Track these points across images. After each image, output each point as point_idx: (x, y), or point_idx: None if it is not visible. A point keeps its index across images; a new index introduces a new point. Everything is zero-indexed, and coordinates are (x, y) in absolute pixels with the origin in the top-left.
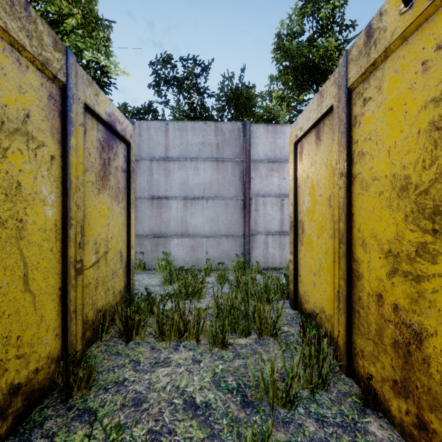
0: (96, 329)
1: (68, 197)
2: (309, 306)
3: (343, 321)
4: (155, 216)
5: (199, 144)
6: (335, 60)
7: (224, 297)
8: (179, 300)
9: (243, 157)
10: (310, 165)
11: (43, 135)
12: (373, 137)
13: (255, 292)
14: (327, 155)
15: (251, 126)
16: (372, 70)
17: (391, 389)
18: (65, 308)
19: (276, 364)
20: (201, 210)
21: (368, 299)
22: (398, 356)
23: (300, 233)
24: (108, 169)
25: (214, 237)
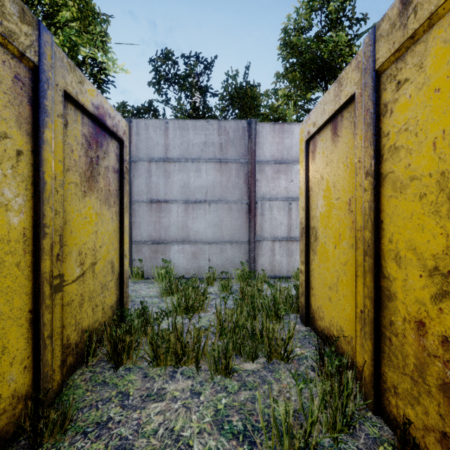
0: (80, 352)
1: (41, 201)
2: (323, 324)
3: (369, 348)
4: (154, 221)
5: (201, 144)
6: (345, 56)
7: (228, 313)
8: (178, 314)
9: (248, 157)
10: (325, 164)
11: (6, 124)
12: (411, 127)
13: (262, 305)
14: (347, 153)
15: (257, 124)
16: (410, 45)
17: (439, 443)
18: (37, 334)
19: (292, 406)
20: (203, 215)
21: (404, 325)
22: (449, 403)
23: (312, 240)
24: (96, 169)
25: (217, 243)
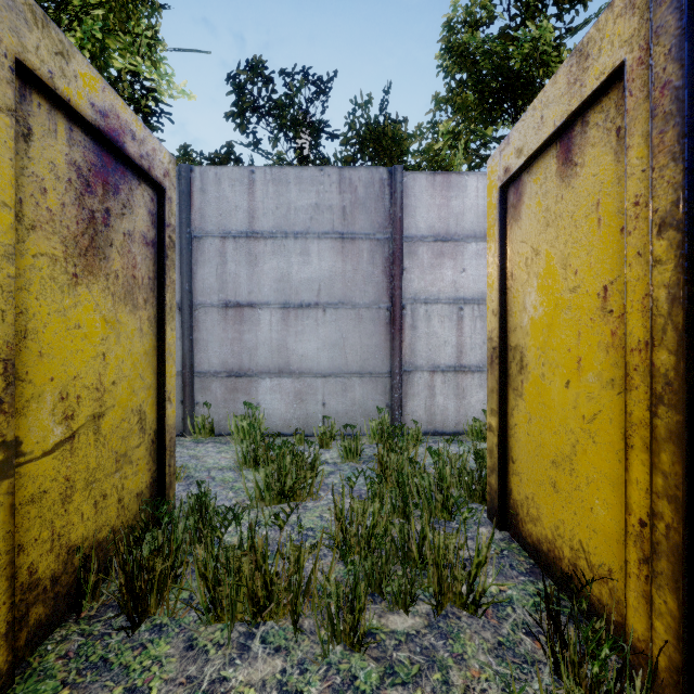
0: (65, 592)
1: None
2: (538, 531)
3: (671, 610)
4: (231, 338)
5: (311, 208)
6: (551, 63)
7: (357, 507)
8: (266, 503)
9: (390, 231)
10: (542, 226)
11: None
12: None
13: (418, 487)
14: (597, 194)
15: (404, 175)
16: None
17: None
18: None
19: None
20: (313, 328)
21: None
22: None
23: (513, 371)
24: (103, 234)
25: (337, 376)
